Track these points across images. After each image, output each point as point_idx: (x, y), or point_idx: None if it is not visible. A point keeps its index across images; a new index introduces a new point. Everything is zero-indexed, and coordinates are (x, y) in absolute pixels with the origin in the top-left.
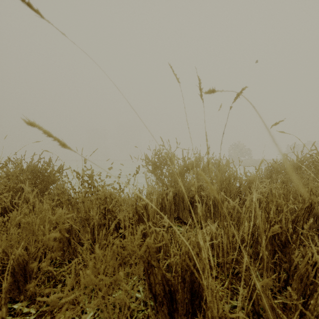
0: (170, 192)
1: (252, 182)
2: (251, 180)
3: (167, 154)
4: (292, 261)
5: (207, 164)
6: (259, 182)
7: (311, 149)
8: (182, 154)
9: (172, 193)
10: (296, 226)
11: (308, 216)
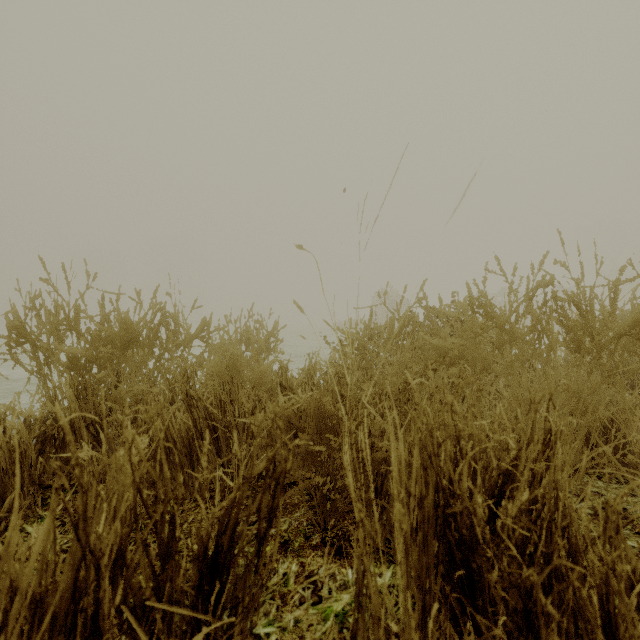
0: (12, 420)
1: (264, 380)
2: (264, 375)
3: (61, 305)
4: (243, 639)
5: (199, 333)
6: (320, 374)
7: (419, 298)
8: (102, 307)
9: (22, 423)
10: (238, 536)
11: (272, 499)
